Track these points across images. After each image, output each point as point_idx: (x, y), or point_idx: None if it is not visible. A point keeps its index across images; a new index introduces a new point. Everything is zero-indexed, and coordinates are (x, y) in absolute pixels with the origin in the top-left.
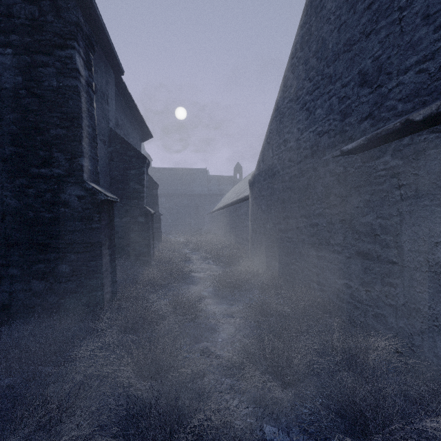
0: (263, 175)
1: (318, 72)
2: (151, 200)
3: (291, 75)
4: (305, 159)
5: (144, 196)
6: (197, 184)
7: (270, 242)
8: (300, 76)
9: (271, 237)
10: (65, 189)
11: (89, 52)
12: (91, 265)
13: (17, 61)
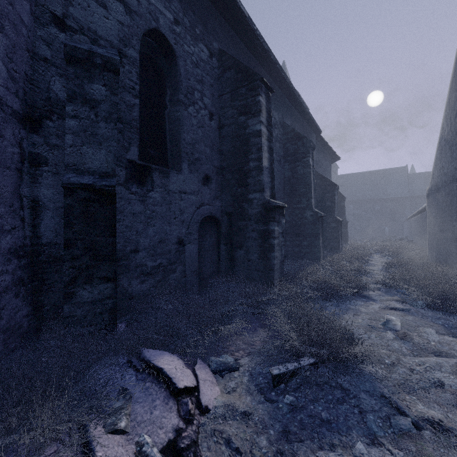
0: (433, 189)
1: (454, 129)
2: (338, 210)
3: (444, 122)
4: (450, 183)
5: (335, 210)
6: (393, 186)
7: (436, 240)
8: (448, 126)
9: (437, 237)
10: (305, 212)
11: (312, 152)
12: (315, 243)
13: (289, 167)
